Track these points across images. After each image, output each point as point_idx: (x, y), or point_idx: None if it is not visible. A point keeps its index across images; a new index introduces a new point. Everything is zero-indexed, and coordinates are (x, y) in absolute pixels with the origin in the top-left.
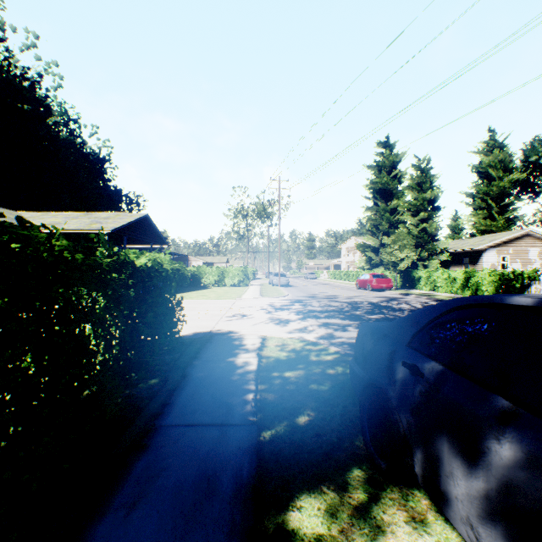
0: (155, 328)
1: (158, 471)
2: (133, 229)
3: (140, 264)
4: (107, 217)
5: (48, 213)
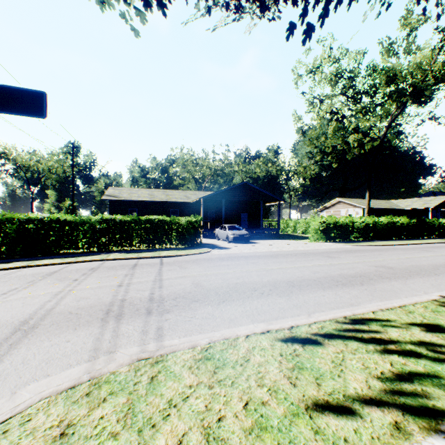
0: (444, 231)
1: (442, 238)
2: (442, 204)
3: (441, 222)
4: (429, 200)
5: (402, 200)
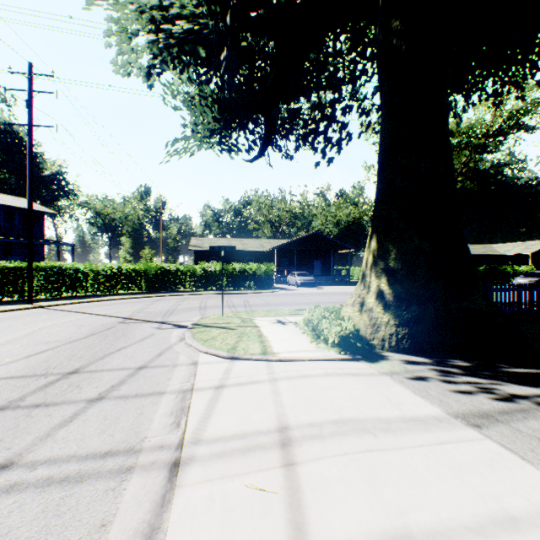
0: None
1: None
2: None
3: (518, 269)
4: (532, 244)
5: (503, 244)
